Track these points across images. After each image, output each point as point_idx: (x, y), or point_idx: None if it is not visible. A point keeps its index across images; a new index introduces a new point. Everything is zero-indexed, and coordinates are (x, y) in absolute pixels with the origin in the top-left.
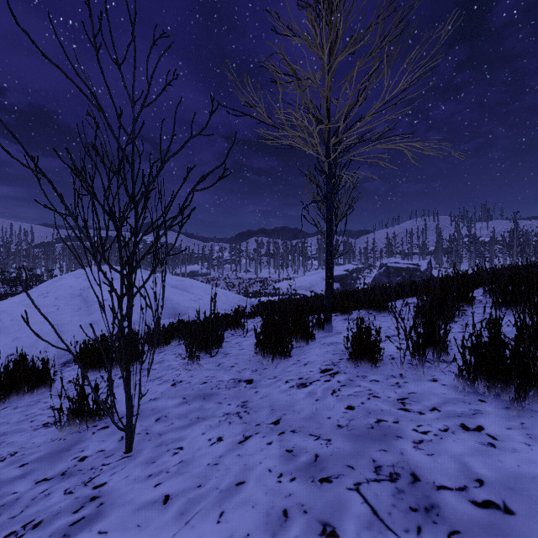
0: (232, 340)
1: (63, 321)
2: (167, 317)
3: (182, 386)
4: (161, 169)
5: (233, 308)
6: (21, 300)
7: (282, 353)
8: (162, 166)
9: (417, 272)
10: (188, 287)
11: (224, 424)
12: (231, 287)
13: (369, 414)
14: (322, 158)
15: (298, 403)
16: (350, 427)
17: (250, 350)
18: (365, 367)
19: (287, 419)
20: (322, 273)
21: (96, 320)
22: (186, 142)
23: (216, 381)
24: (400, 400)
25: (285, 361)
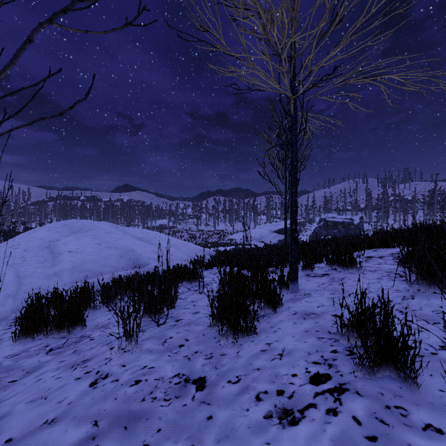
0: (187, 296)
1: (26, 273)
2: (129, 268)
3: (104, 388)
4: None
5: (192, 258)
6: None
7: (245, 330)
8: None
9: (351, 226)
10: (152, 239)
11: None
12: (193, 238)
13: None
14: (288, 94)
15: None
16: None
17: (206, 314)
18: (386, 379)
19: None
20: (270, 226)
21: (58, 272)
22: None
23: (153, 379)
24: None
25: (249, 343)
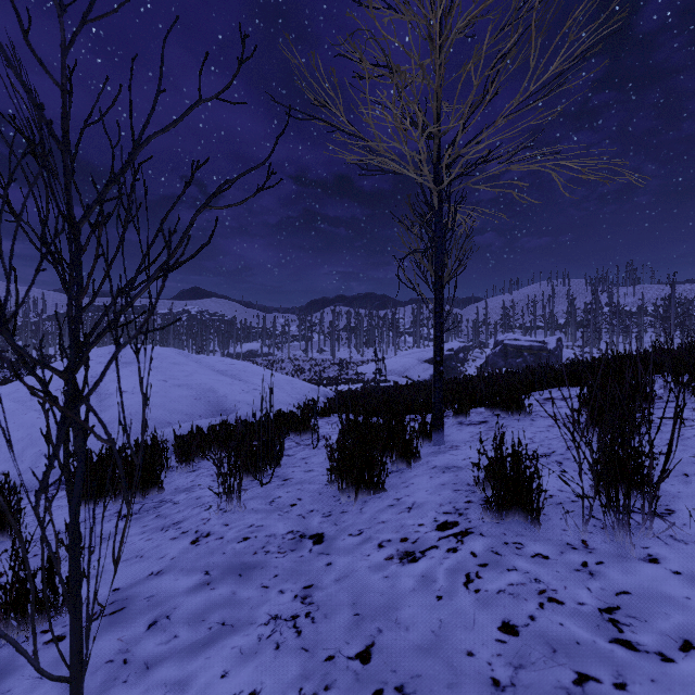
0: (296, 452)
1: None
2: (210, 415)
3: (209, 545)
4: (134, 158)
5: (300, 401)
6: (9, 392)
7: (371, 485)
8: (136, 153)
9: (543, 352)
10: (240, 374)
11: (265, 650)
12: (300, 372)
13: (554, 655)
14: (429, 185)
15: (403, 601)
16: (520, 691)
17: (322, 472)
18: (514, 523)
19: (385, 648)
20: (419, 353)
21: (109, 421)
22: (188, 110)
23: (264, 535)
24: (606, 614)
25: (376, 500)
